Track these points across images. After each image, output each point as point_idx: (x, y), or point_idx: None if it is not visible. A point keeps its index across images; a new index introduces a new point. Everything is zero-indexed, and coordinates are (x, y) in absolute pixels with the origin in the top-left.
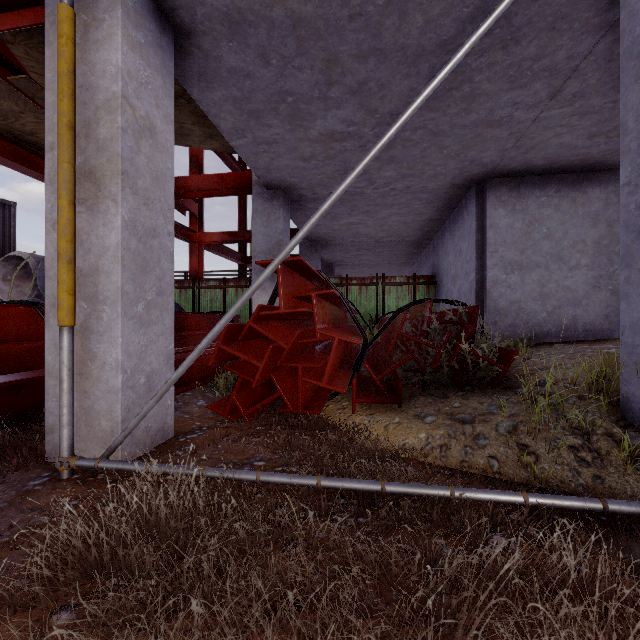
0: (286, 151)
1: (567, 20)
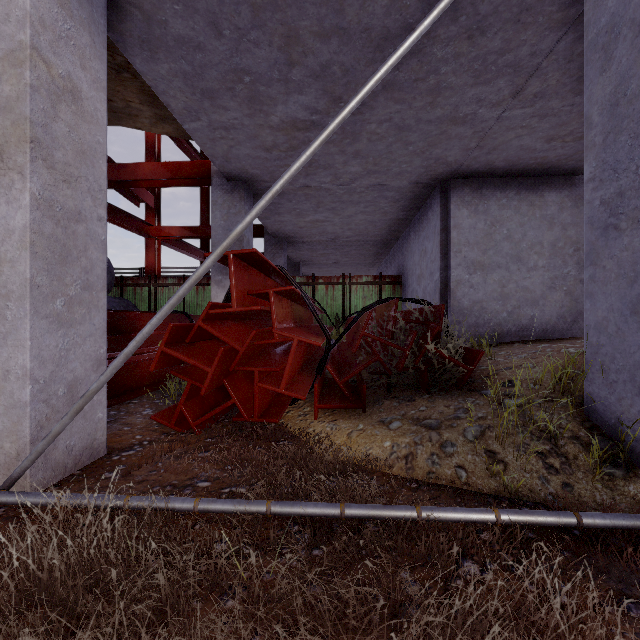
0: (246, 138)
1: (532, 13)
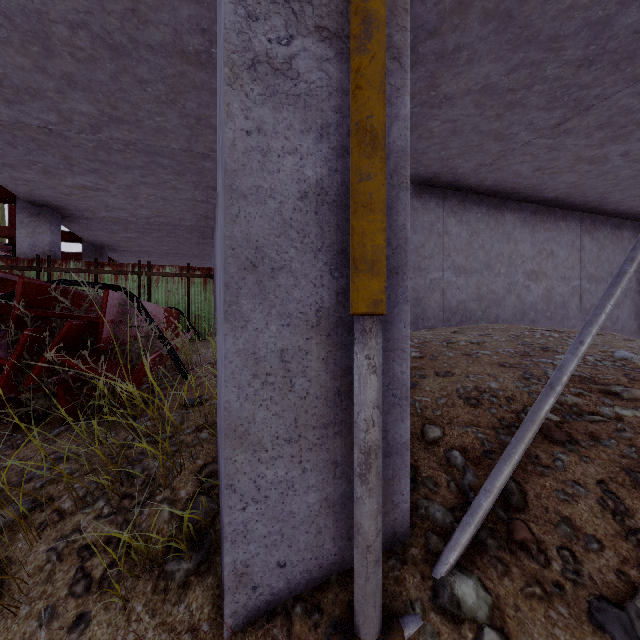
0: None
1: None
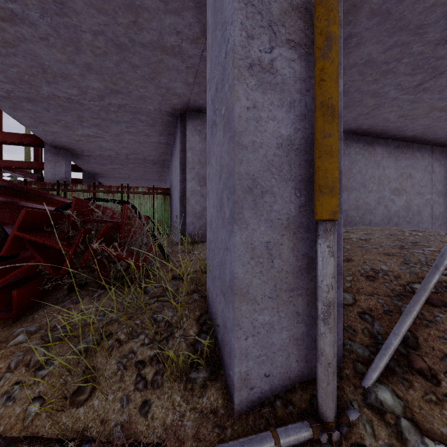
0: None
1: None
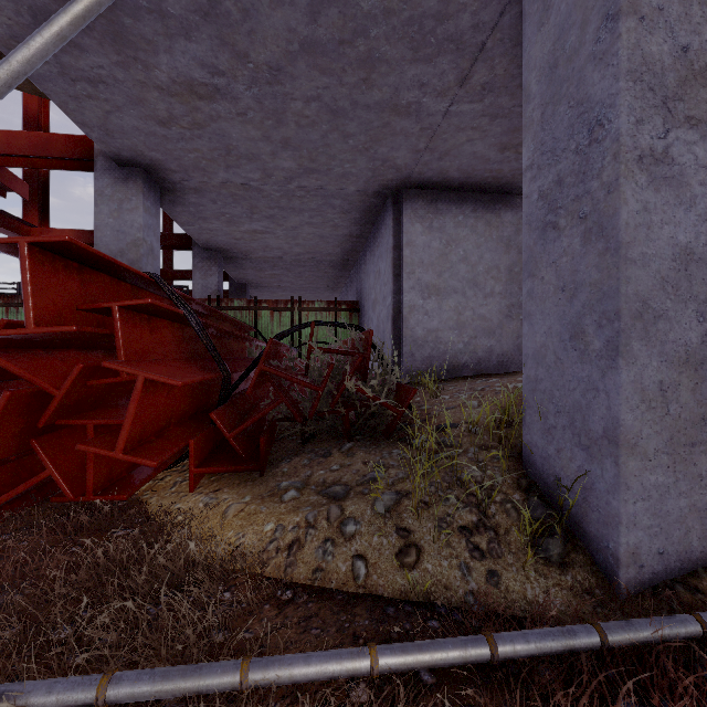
0: (126, 102)
1: None
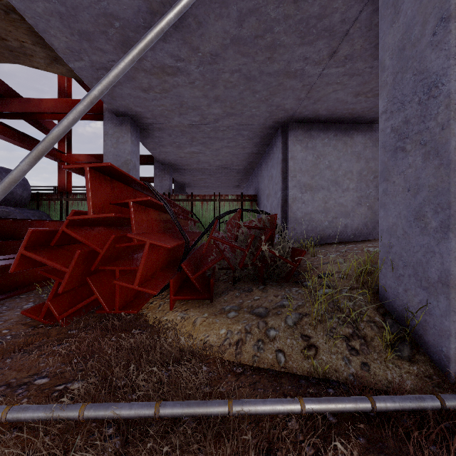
0: (125, 80)
1: None
